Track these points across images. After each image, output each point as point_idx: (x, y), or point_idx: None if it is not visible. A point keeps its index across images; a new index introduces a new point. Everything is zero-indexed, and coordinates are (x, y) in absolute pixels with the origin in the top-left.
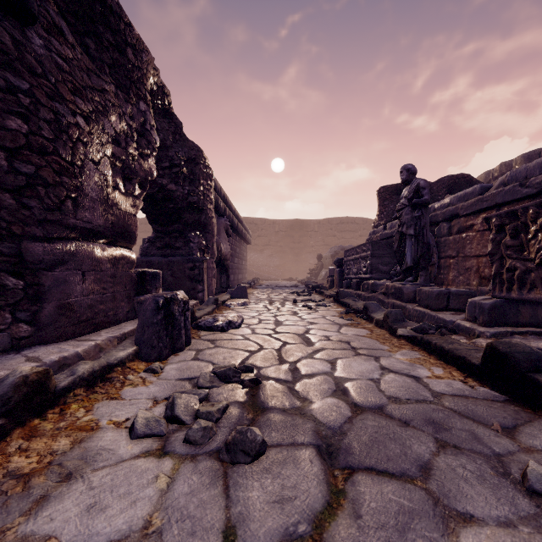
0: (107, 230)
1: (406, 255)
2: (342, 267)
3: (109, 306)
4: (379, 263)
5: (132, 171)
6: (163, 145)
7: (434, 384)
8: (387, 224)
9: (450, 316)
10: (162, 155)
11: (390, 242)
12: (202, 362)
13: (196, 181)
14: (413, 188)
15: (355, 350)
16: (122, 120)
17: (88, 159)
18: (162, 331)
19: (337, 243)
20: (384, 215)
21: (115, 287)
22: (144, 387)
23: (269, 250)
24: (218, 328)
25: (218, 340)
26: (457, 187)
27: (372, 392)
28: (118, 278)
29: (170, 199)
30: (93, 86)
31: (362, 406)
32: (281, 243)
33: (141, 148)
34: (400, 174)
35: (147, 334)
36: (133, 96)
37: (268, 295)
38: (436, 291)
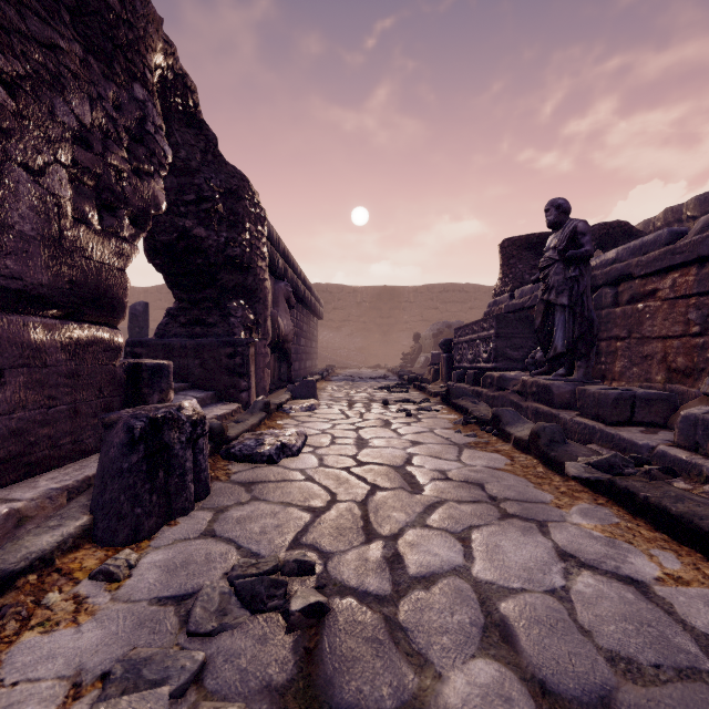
0: (61, 294)
1: (554, 335)
2: (451, 351)
3: (63, 427)
4: (508, 347)
5: (117, 196)
6: (185, 167)
7: (683, 606)
8: (515, 291)
9: (643, 436)
10: (184, 183)
11: (523, 316)
12: (218, 545)
13: (239, 225)
14: (567, 234)
15: (496, 503)
16: (96, 107)
17: (14, 162)
18: (140, 484)
19: (440, 318)
20: (510, 279)
21: (78, 393)
22: (71, 630)
23: (349, 327)
24: (262, 457)
25: (258, 482)
26: (611, 240)
27: (566, 637)
28: (83, 377)
29: (198, 250)
30: (32, 36)
31: (558, 691)
32: (365, 318)
33: (135, 160)
34: (546, 214)
35: (110, 493)
36: (120, 71)
37: (347, 391)
38: (613, 394)
